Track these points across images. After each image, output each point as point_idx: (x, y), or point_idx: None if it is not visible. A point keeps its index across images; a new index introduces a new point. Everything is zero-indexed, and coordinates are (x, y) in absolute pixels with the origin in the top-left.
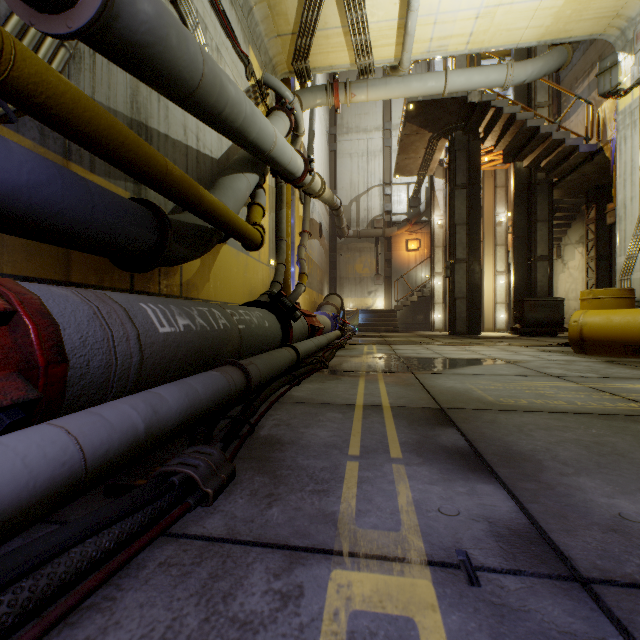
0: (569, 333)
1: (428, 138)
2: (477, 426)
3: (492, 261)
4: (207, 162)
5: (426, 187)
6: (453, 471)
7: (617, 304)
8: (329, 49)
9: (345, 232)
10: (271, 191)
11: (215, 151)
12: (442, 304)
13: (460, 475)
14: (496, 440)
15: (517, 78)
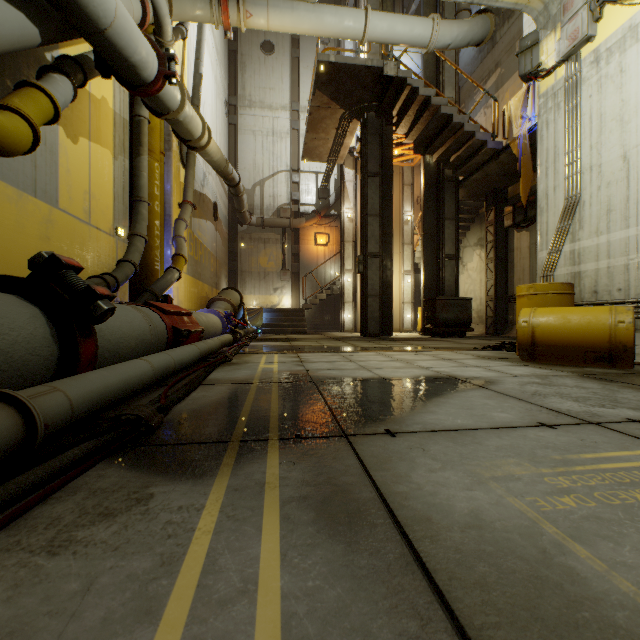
0: (519, 336)
1: (340, 116)
2: None
3: (400, 260)
4: None
5: (335, 179)
6: None
7: (560, 301)
8: None
9: (247, 218)
10: (120, 123)
11: None
12: (352, 303)
13: None
14: None
15: (442, 39)
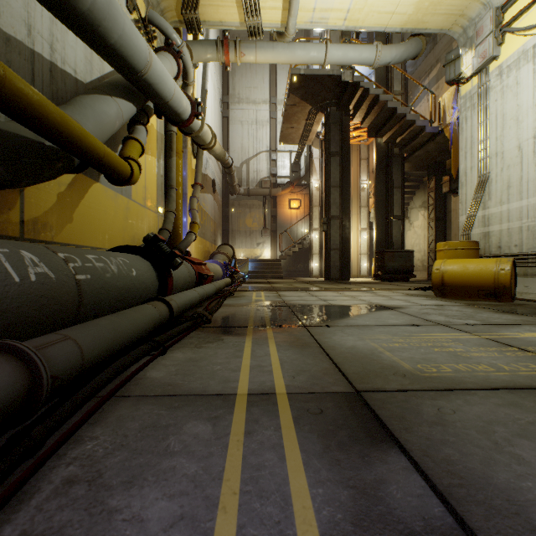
0: (432, 279)
1: (308, 111)
2: (429, 439)
3: (358, 219)
4: (68, 81)
5: (305, 156)
6: None
7: (467, 254)
8: (219, 2)
9: (237, 190)
10: (160, 138)
11: (81, 73)
12: (319, 254)
13: None
14: (486, 488)
15: (384, 59)
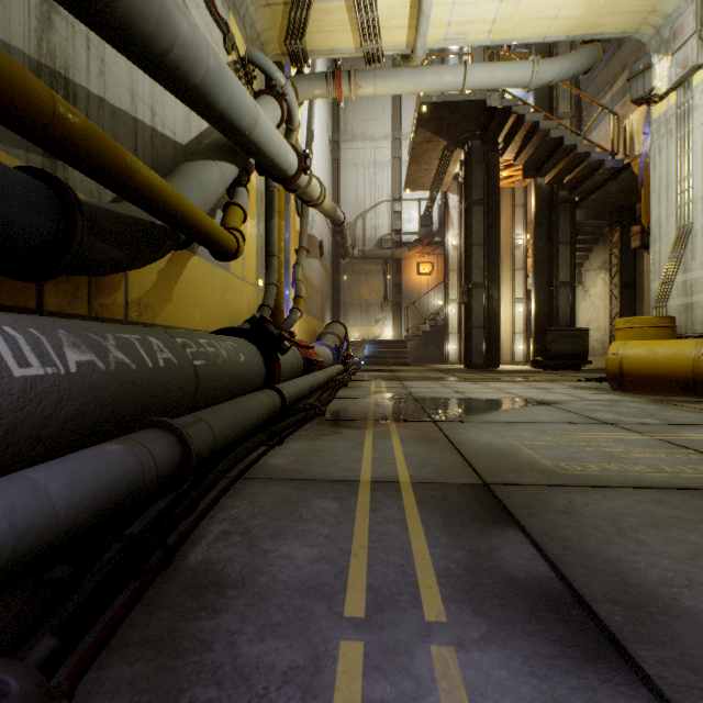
0: (607, 367)
1: (442, 147)
2: (551, 523)
3: (510, 287)
4: (168, 146)
5: (439, 204)
6: (554, 664)
7: (658, 334)
8: (330, 27)
9: (350, 252)
10: (259, 196)
11: (180, 134)
12: (457, 334)
13: (573, 679)
14: (594, 557)
15: (544, 77)
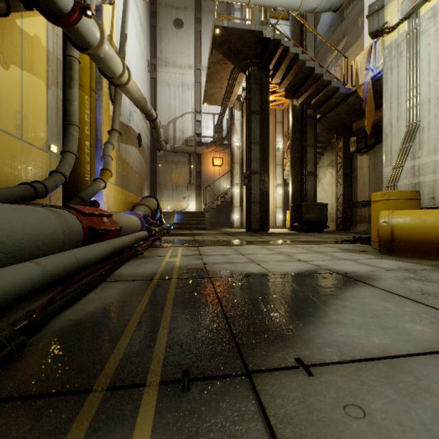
0: (380, 234)
1: (230, 70)
2: None
3: (274, 176)
4: None
5: (227, 118)
6: None
7: (410, 205)
8: None
9: (163, 146)
10: (53, 60)
11: None
12: (239, 207)
13: None
14: None
15: (310, 3)
